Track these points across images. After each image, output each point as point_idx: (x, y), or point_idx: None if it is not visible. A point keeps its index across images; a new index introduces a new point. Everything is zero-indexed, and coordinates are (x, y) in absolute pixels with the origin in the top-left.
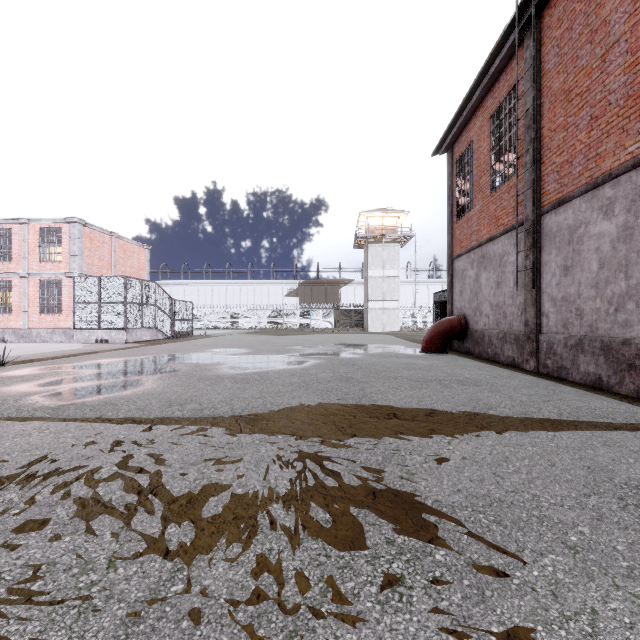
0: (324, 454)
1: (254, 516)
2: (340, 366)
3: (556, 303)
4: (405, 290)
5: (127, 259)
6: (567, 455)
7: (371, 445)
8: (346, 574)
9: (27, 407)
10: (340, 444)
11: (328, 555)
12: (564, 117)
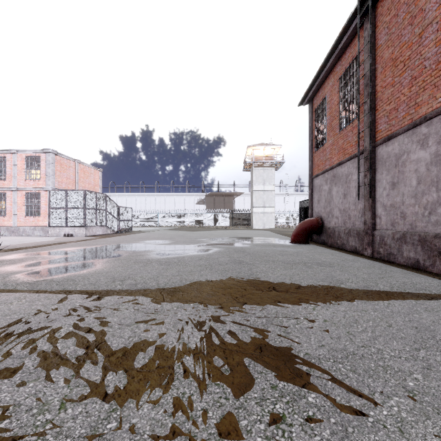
0: (223, 317)
1: (172, 366)
2: (234, 253)
3: (386, 208)
4: (279, 200)
5: (86, 178)
6: (400, 318)
7: (257, 311)
8: (241, 413)
9: (11, 282)
10: (235, 310)
11: (227, 398)
12: (392, 77)
